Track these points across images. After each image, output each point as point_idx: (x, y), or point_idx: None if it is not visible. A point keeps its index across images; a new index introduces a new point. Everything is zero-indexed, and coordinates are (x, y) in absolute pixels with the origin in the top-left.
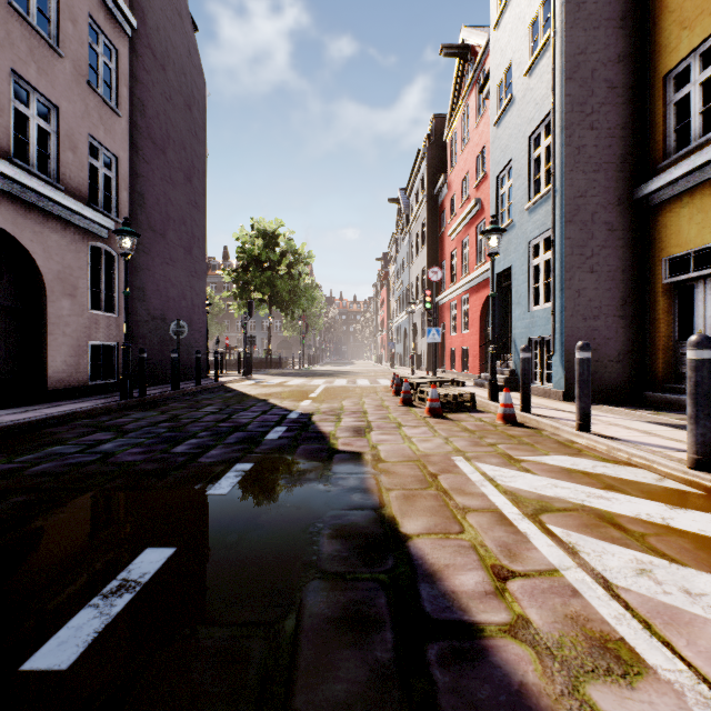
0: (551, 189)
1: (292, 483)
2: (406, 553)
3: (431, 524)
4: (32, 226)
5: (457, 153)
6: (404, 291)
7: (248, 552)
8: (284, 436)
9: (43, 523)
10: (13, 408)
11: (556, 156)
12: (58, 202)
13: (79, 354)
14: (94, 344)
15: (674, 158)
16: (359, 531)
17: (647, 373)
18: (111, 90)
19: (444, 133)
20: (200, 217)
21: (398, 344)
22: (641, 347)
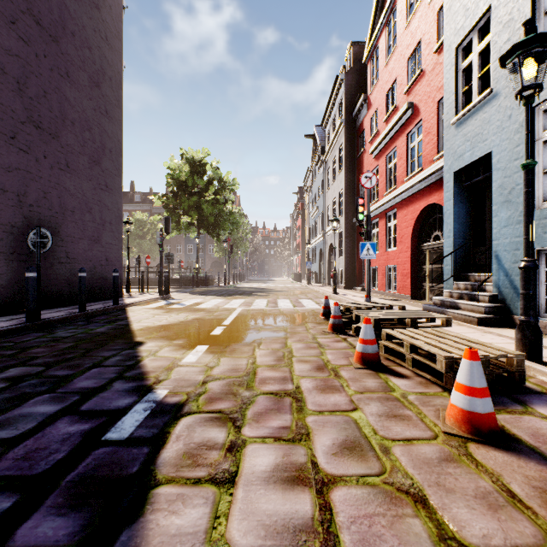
0: None
1: None
2: None
3: None
4: None
5: (379, 68)
6: (320, 216)
7: None
8: None
9: None
10: None
11: None
12: None
13: None
14: None
15: None
16: None
17: None
18: None
19: (364, 54)
20: (113, 128)
21: (313, 264)
22: None
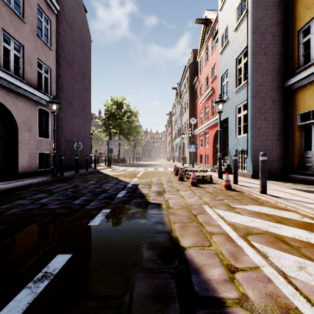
0: (246, 82)
1: (129, 219)
2: (184, 257)
3: (195, 241)
4: (11, 99)
5: (202, 67)
6: (179, 128)
7: (107, 257)
8: (125, 195)
9: (9, 241)
10: (3, 182)
11: (248, 67)
12: (23, 88)
13: (33, 157)
14: (40, 152)
15: (303, 68)
16: (160, 245)
17: (290, 166)
18: (48, 38)
19: (197, 58)
20: (88, 95)
21: (176, 152)
22: (287, 154)
